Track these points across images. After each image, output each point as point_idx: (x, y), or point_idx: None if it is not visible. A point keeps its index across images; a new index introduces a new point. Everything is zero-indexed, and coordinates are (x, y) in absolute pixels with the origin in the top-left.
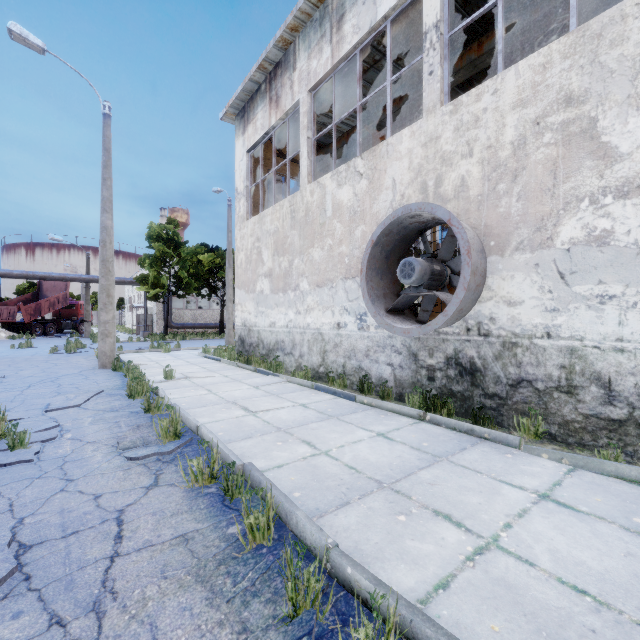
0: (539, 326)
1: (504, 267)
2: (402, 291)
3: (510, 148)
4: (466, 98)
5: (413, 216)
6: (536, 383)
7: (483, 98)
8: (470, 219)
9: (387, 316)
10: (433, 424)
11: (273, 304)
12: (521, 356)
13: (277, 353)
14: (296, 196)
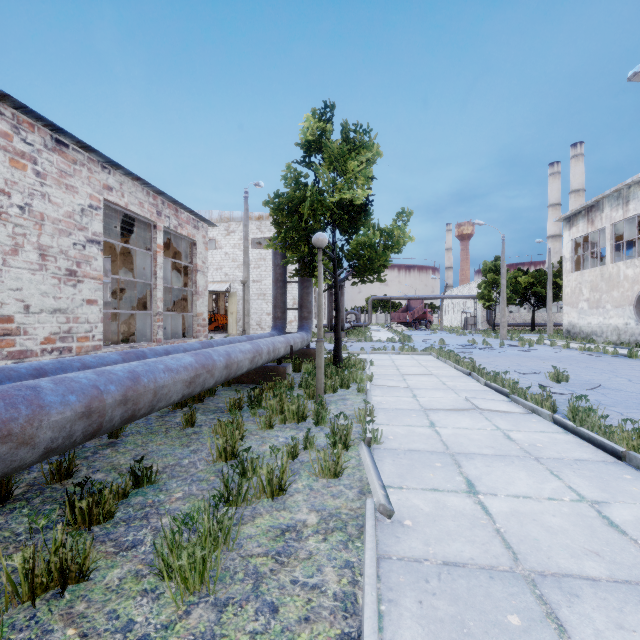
0: None
1: None
2: None
3: None
4: None
5: None
6: None
7: None
8: None
9: None
10: None
11: (589, 314)
12: None
13: (592, 336)
14: (603, 268)
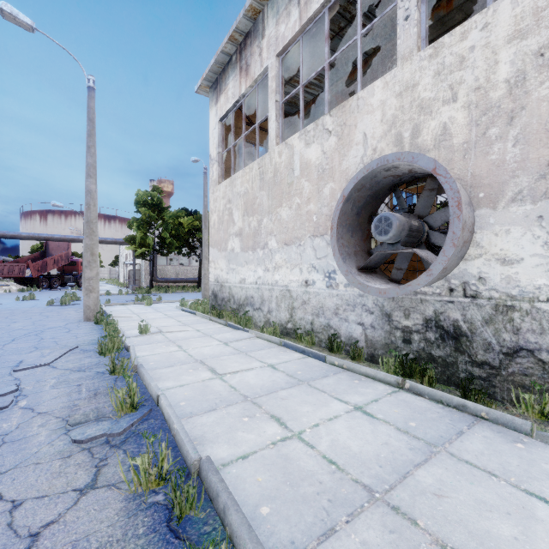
0: (543, 288)
1: (497, 221)
2: (373, 248)
3: (504, 87)
4: (449, 38)
5: (389, 168)
6: (539, 353)
7: (470, 35)
8: (454, 169)
9: (359, 275)
10: (414, 394)
11: (243, 262)
12: (519, 321)
13: (247, 308)
14: (265, 158)
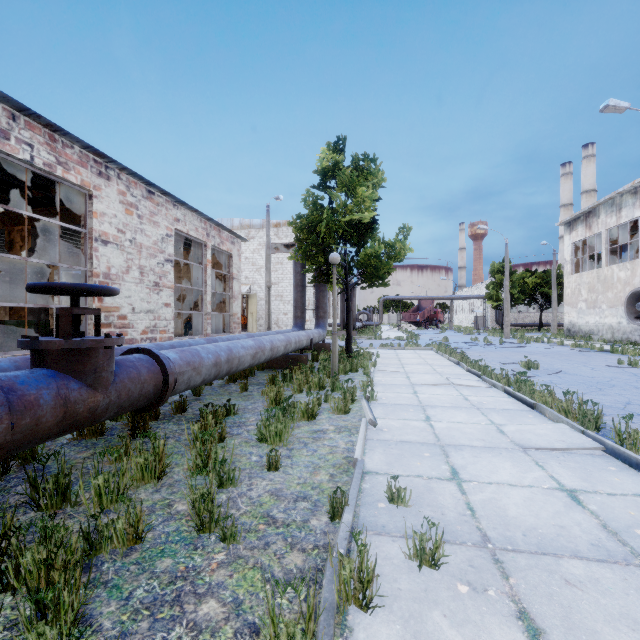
0: None
1: None
2: None
3: None
4: None
5: None
6: None
7: None
8: None
9: (633, 319)
10: None
11: (587, 314)
12: None
13: (589, 335)
14: (599, 270)
